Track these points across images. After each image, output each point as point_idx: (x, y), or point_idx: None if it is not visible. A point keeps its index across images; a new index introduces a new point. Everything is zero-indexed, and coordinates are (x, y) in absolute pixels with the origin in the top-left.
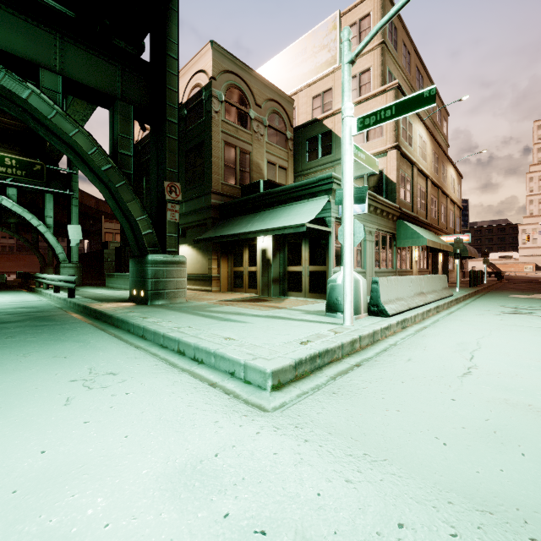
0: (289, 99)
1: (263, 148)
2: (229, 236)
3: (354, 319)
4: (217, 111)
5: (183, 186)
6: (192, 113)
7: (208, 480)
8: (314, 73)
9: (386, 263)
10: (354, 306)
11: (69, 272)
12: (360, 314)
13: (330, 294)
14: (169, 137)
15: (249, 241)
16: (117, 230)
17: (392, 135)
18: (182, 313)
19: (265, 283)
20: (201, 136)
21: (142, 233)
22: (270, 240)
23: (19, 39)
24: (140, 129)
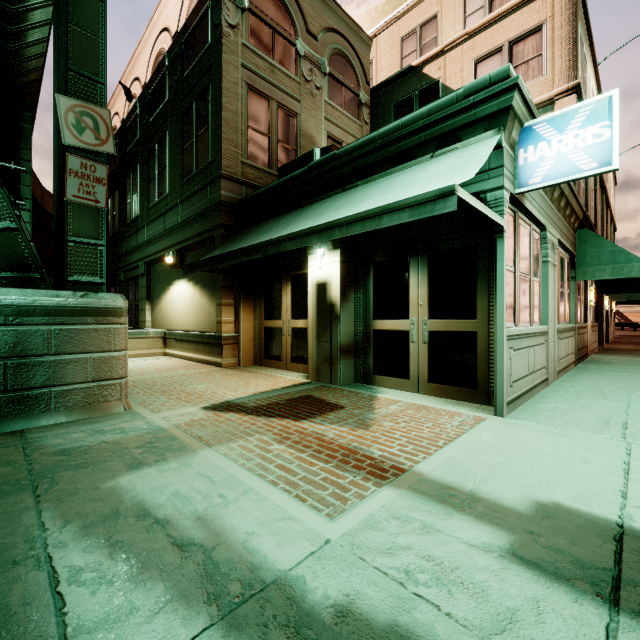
0: (364, 36)
1: (320, 111)
2: (243, 251)
3: None
4: (234, 24)
5: (180, 176)
6: (192, 41)
7: None
8: None
9: (564, 311)
10: None
11: None
12: None
13: None
14: None
15: (293, 268)
16: None
17: (566, 68)
18: None
19: (325, 356)
20: (205, 77)
21: None
22: (336, 262)
23: None
24: (126, 100)
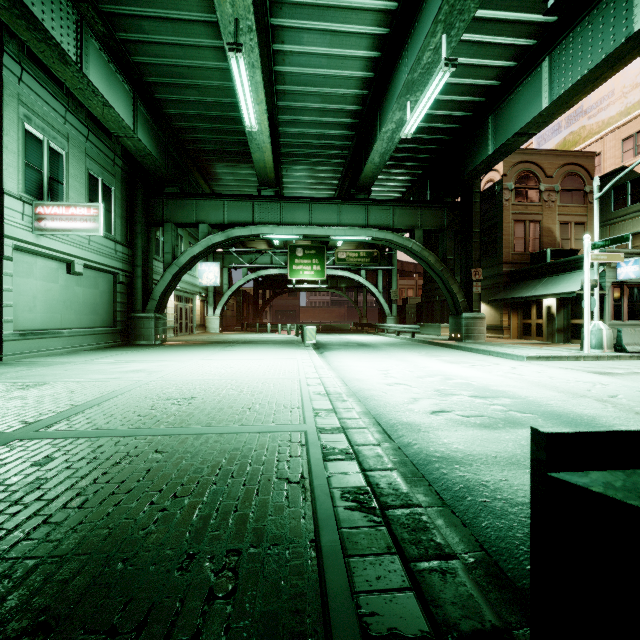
0: (588, 154)
1: (554, 212)
2: (517, 298)
3: (597, 352)
4: (508, 199)
5: None
6: (486, 202)
7: (504, 362)
8: (624, 114)
9: None
10: (597, 344)
11: (391, 323)
12: (603, 350)
13: (582, 338)
14: (474, 241)
15: (536, 299)
16: (408, 285)
17: None
18: (486, 345)
19: (550, 332)
20: (494, 220)
21: (459, 301)
22: (554, 299)
23: (406, 218)
24: None
